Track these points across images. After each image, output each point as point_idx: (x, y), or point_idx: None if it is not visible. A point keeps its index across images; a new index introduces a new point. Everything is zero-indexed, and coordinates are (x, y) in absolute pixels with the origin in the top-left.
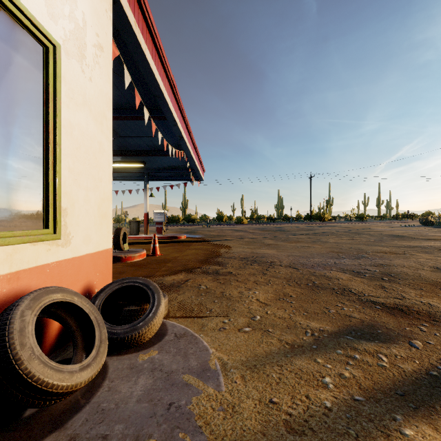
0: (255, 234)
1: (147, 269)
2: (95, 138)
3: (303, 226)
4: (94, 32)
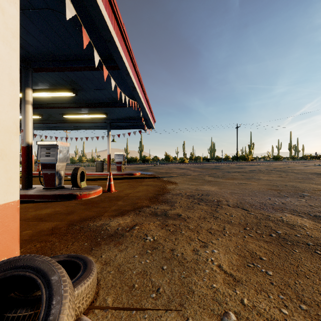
0: (195, 171)
1: (97, 208)
2: None
3: (233, 165)
4: None
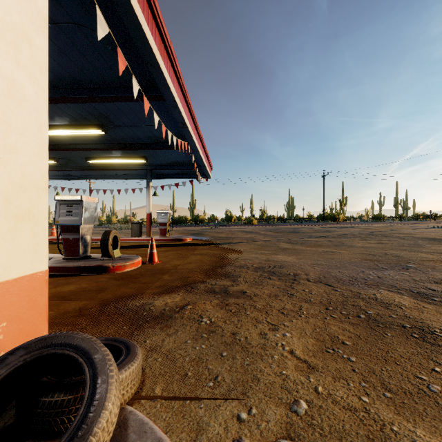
0: (267, 236)
1: (136, 283)
2: None
3: (318, 227)
4: None
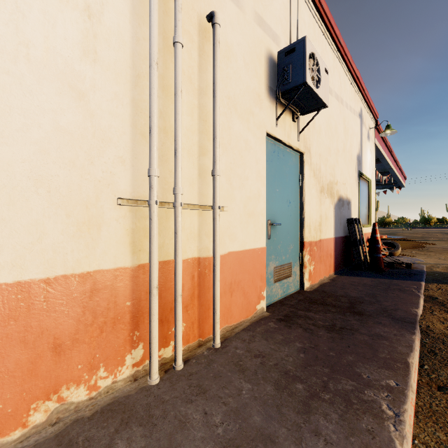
0: None
1: None
2: (373, 198)
3: None
4: (373, 166)
